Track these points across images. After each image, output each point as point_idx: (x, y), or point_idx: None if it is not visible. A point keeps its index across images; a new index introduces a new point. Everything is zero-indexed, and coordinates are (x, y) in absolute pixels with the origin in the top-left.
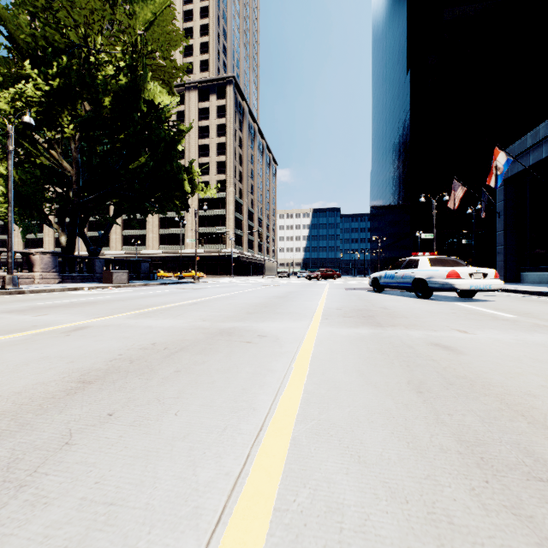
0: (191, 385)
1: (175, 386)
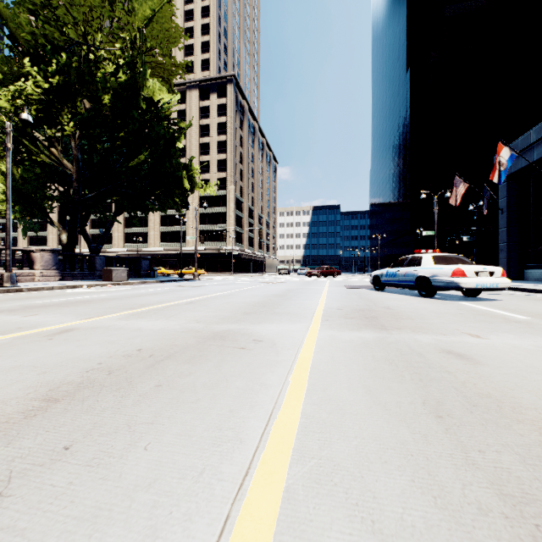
0: (171, 405)
1: (152, 406)
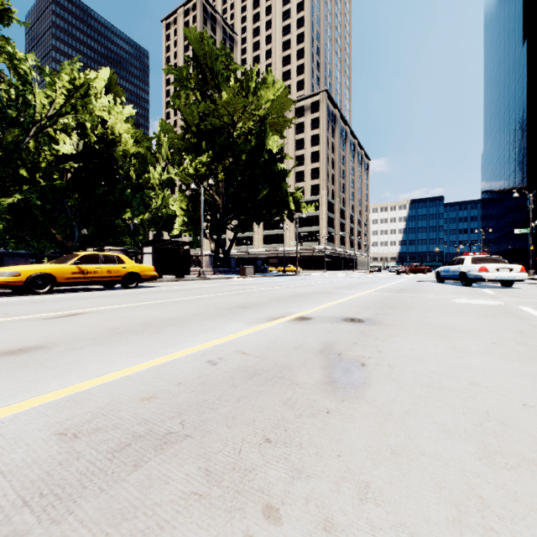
0: (320, 297)
1: (316, 297)
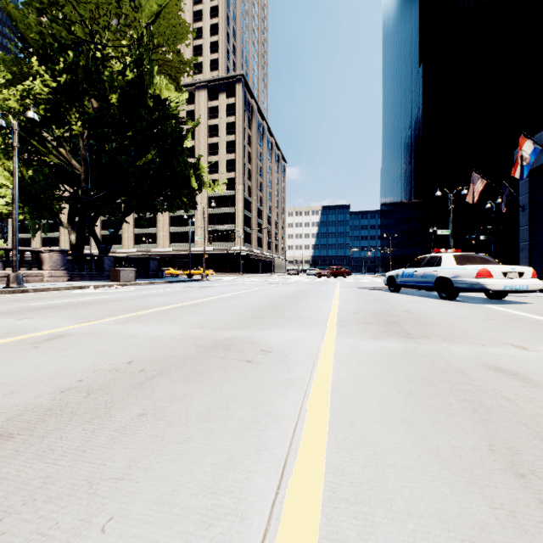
0: (152, 447)
1: (127, 449)
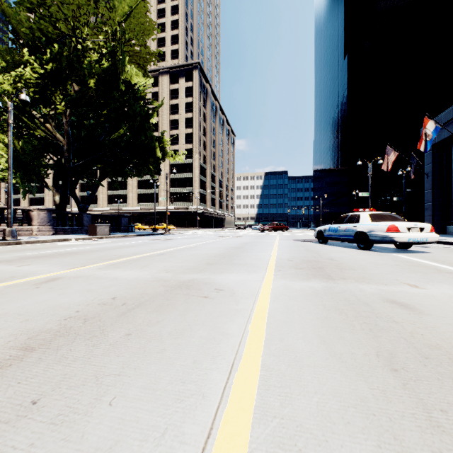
0: (138, 355)
1: (120, 356)
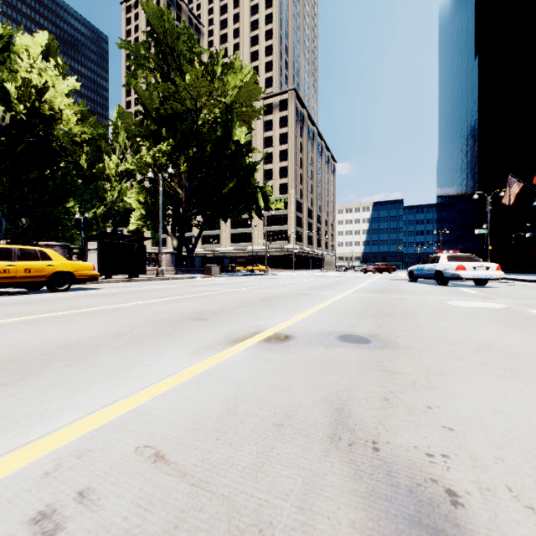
0: (296, 301)
1: (291, 301)
